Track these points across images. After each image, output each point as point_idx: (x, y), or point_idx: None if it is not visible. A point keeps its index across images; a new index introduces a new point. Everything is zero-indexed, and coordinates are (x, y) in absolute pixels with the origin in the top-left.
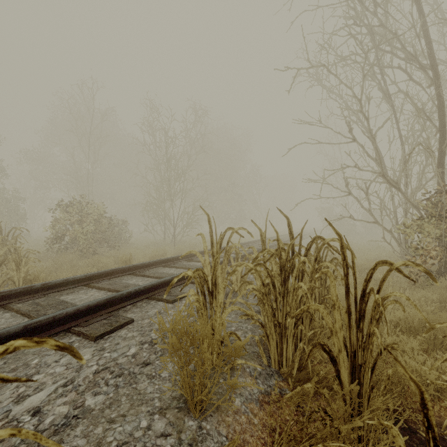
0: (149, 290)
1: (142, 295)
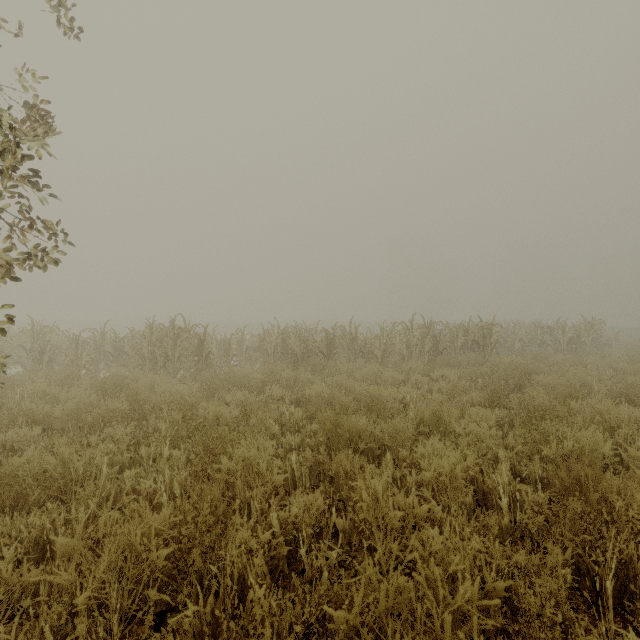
0: None
1: None
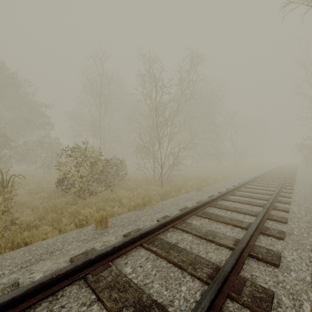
0: None
1: None
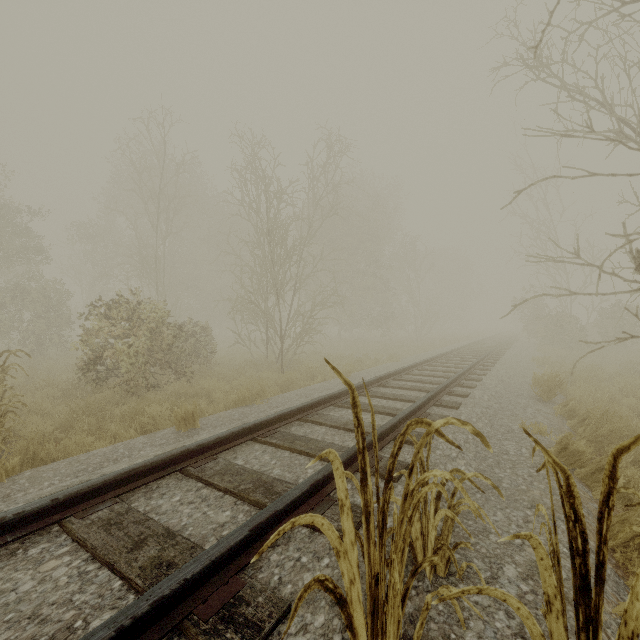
0: (178, 595)
1: (152, 623)
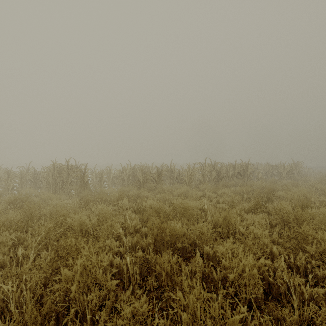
0: None
1: None
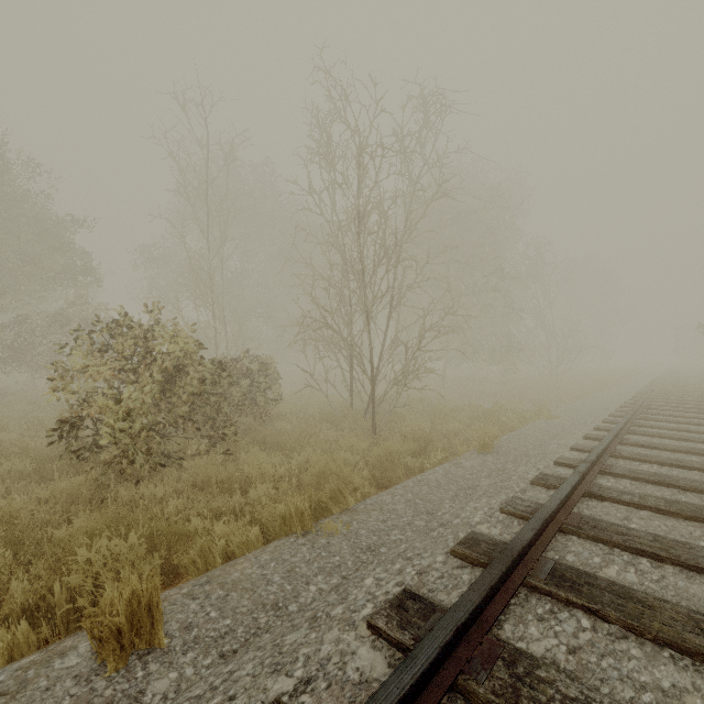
0: None
1: None
